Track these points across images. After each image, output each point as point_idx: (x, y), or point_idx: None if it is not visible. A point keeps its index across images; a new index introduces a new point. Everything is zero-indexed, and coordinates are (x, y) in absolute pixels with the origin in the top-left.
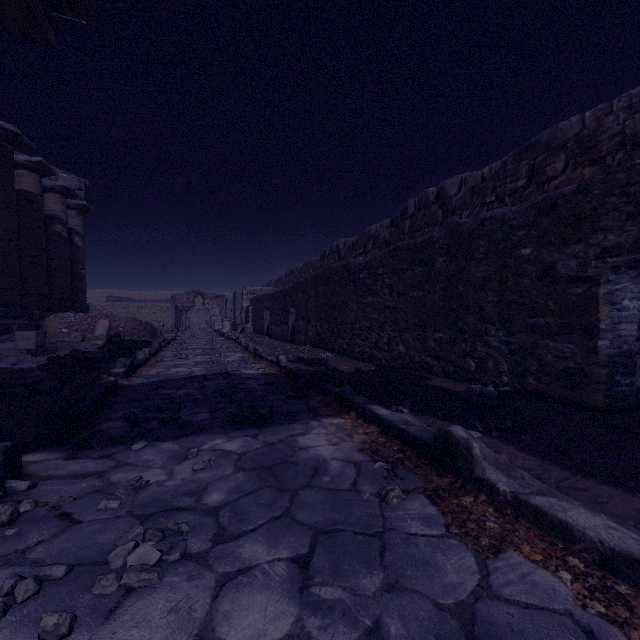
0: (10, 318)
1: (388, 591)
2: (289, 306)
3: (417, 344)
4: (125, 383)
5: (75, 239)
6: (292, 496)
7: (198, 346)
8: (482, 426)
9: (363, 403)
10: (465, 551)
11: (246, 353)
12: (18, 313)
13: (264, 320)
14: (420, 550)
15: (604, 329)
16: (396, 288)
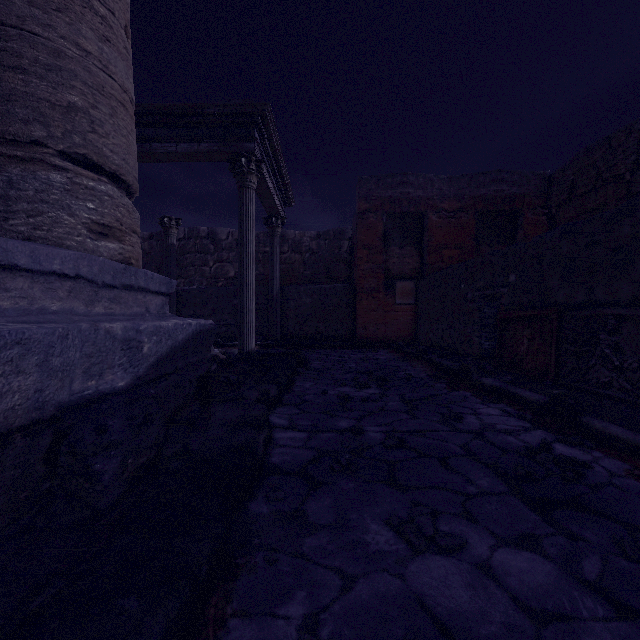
0: None
1: None
2: None
3: None
4: None
5: None
6: None
7: None
8: None
9: None
10: None
11: None
12: None
13: None
14: None
15: None
16: None
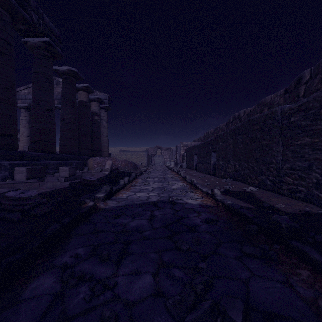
0: (73, 160)
1: None
2: (211, 151)
3: None
4: (101, 206)
5: (104, 123)
6: None
7: (156, 175)
8: None
9: None
10: None
11: (184, 182)
12: (77, 157)
13: (193, 161)
14: None
15: None
16: None
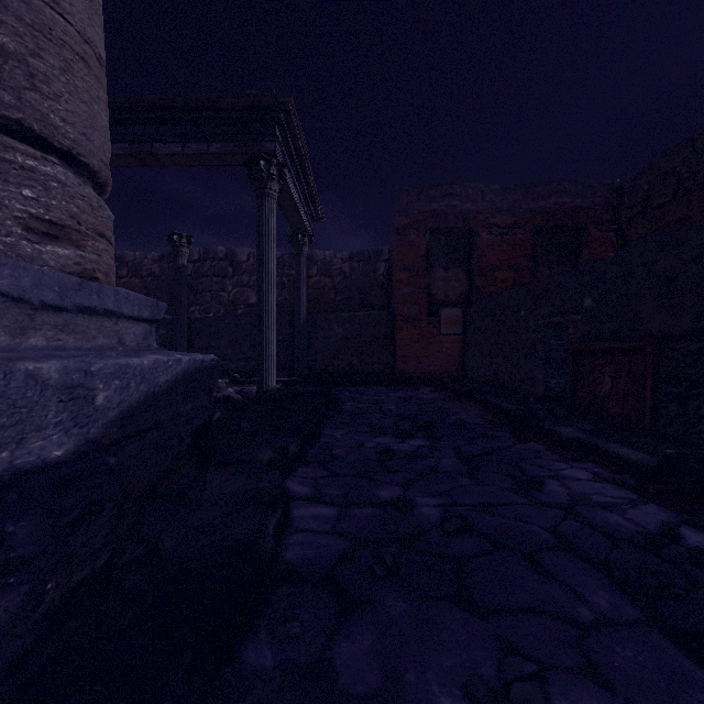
0: None
1: None
2: None
3: None
4: None
5: None
6: None
7: None
8: None
9: None
10: None
11: None
12: None
13: None
14: None
15: None
16: None
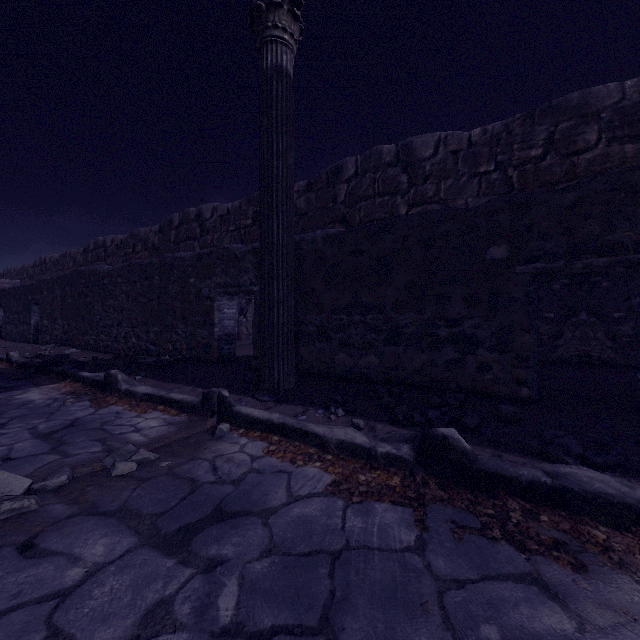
0: None
1: (46, 421)
2: (31, 304)
3: (144, 336)
4: None
5: None
6: (3, 413)
7: None
8: (146, 374)
9: (76, 372)
10: (93, 409)
11: None
12: None
13: None
14: (71, 412)
15: (217, 323)
16: (131, 295)
